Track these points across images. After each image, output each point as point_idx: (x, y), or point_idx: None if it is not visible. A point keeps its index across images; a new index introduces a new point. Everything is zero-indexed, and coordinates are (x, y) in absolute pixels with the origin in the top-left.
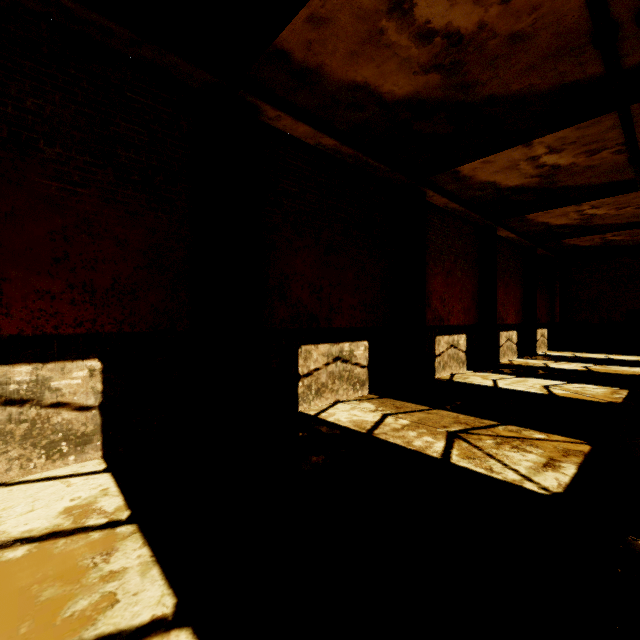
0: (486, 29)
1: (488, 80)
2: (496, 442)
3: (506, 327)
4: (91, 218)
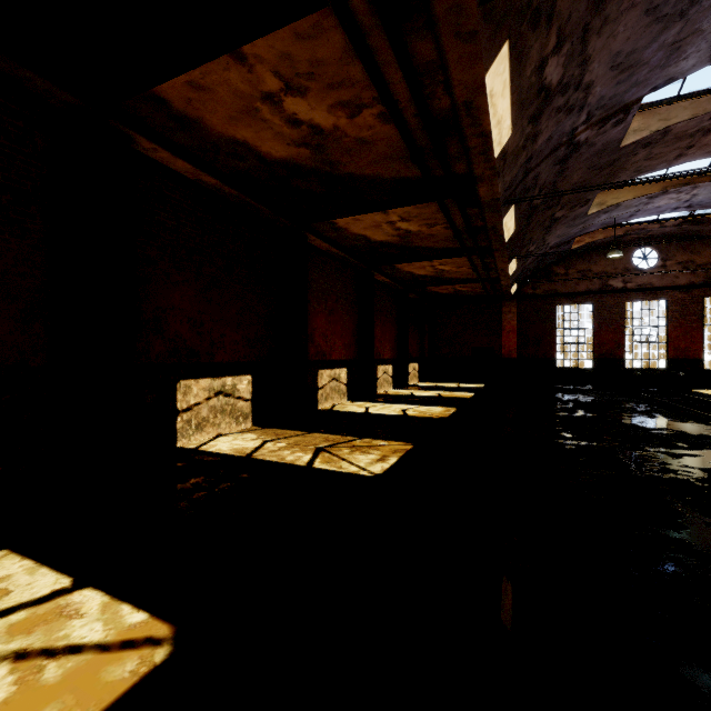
0: (340, 130)
1: (347, 163)
2: (351, 450)
3: (383, 361)
4: None
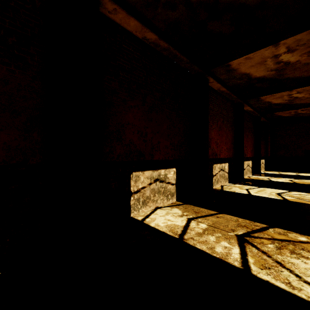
0: None
1: None
2: (276, 246)
3: (247, 159)
4: None
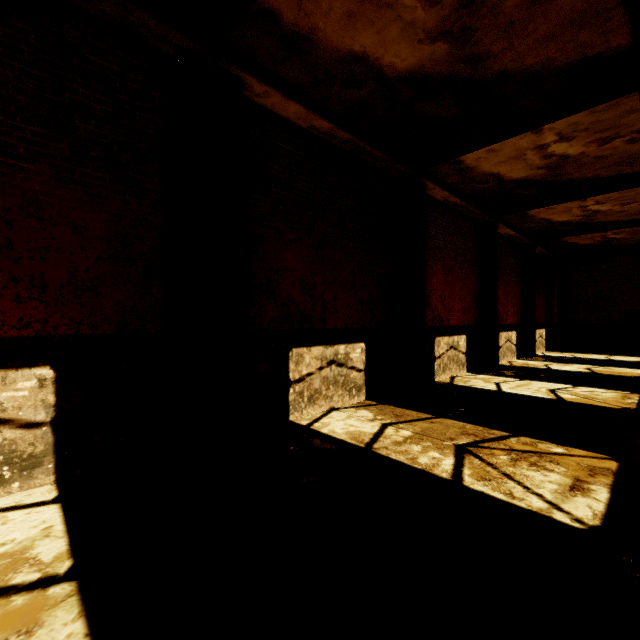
0: None
1: (501, 52)
2: (511, 458)
3: (506, 327)
4: (41, 199)
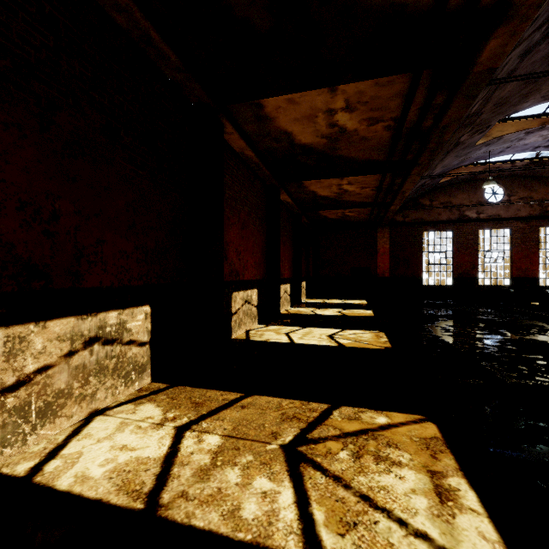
0: None
1: None
2: (352, 453)
3: (284, 281)
4: None
